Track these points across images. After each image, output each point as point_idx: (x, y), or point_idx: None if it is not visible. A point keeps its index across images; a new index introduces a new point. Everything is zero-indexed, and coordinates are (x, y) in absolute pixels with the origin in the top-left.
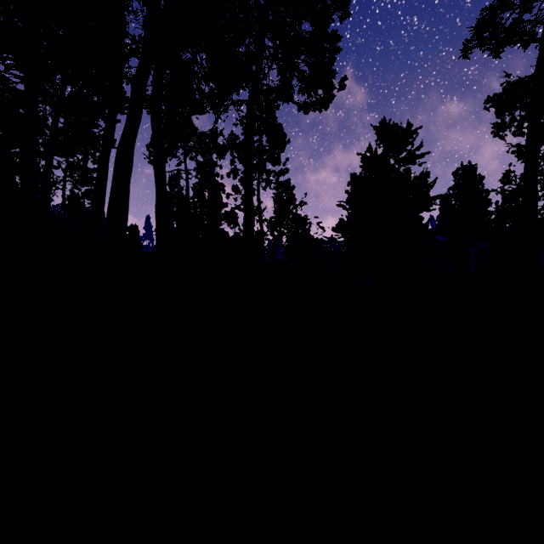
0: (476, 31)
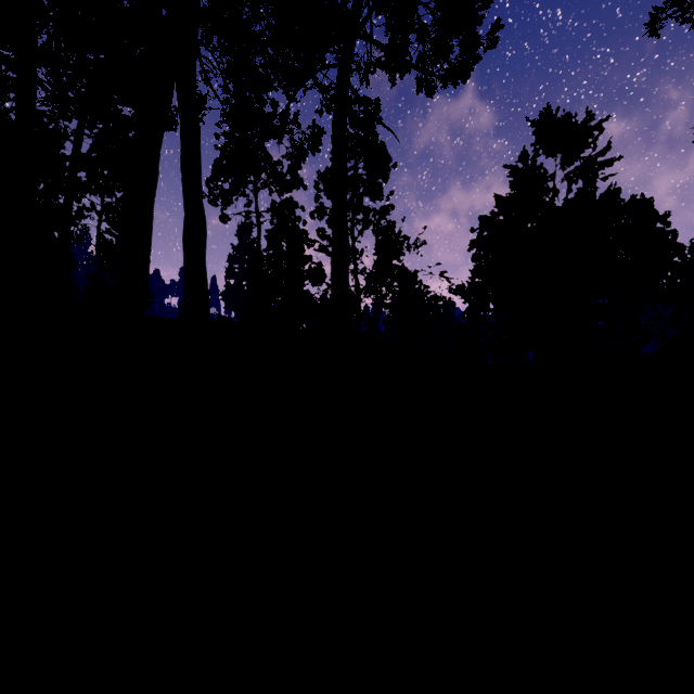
0: None
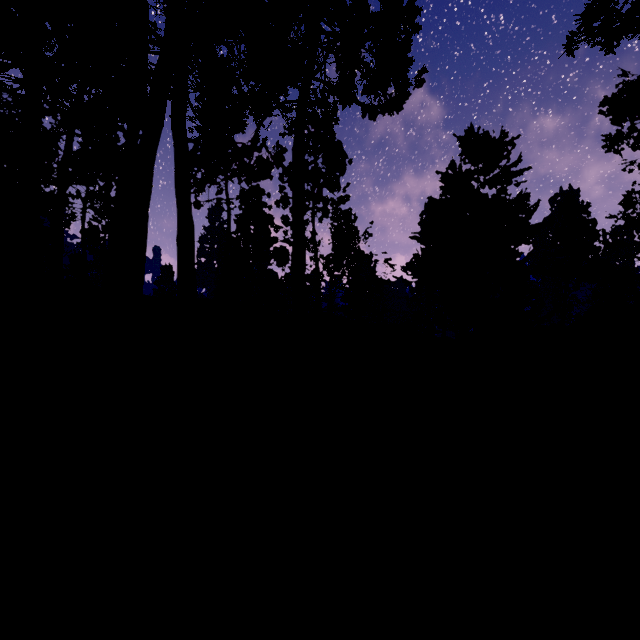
0: (584, 20)
